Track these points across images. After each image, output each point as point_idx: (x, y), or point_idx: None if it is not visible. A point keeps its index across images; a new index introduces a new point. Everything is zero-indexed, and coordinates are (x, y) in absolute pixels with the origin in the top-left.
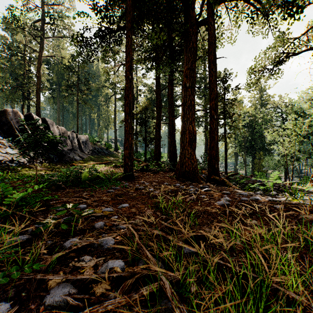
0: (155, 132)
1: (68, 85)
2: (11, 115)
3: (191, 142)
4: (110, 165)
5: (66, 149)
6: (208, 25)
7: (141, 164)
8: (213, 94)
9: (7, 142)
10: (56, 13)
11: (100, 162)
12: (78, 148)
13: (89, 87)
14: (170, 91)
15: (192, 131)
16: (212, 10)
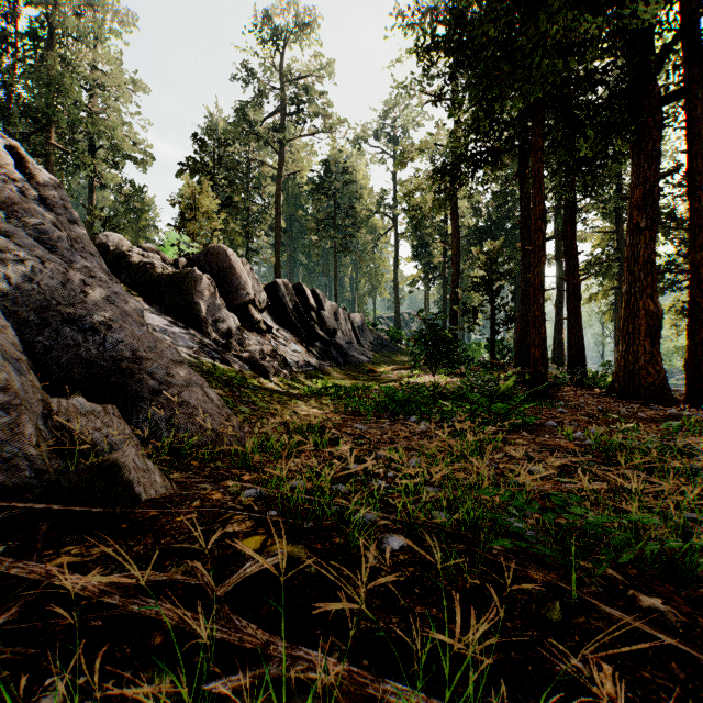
0: (520, 306)
1: (320, 220)
2: (282, 289)
3: (651, 331)
4: (429, 372)
5: (343, 342)
6: (686, 100)
7: (505, 370)
8: (701, 236)
9: (285, 333)
10: (308, 95)
11: (397, 365)
12: (354, 339)
13: (355, 219)
14: (571, 225)
15: (653, 312)
16: (695, 69)
